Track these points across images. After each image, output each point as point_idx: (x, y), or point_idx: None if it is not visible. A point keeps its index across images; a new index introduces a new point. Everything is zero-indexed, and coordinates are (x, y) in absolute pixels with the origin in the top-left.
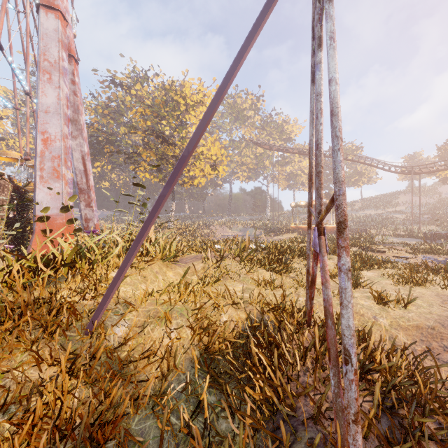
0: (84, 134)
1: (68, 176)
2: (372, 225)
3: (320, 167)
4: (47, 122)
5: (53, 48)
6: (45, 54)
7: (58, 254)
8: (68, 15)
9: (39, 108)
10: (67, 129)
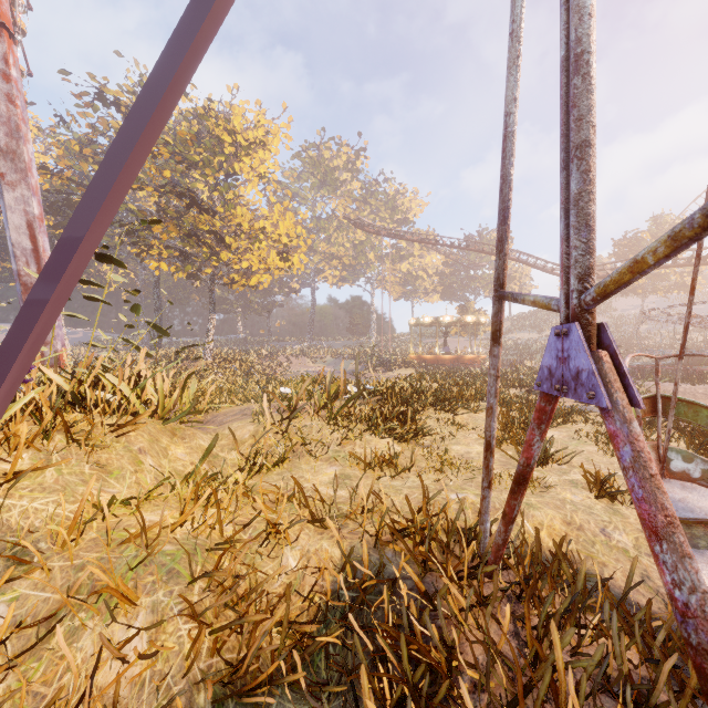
0: (32, 179)
1: None
2: (528, 354)
3: (587, 128)
4: None
5: None
6: None
7: None
8: None
9: None
10: None
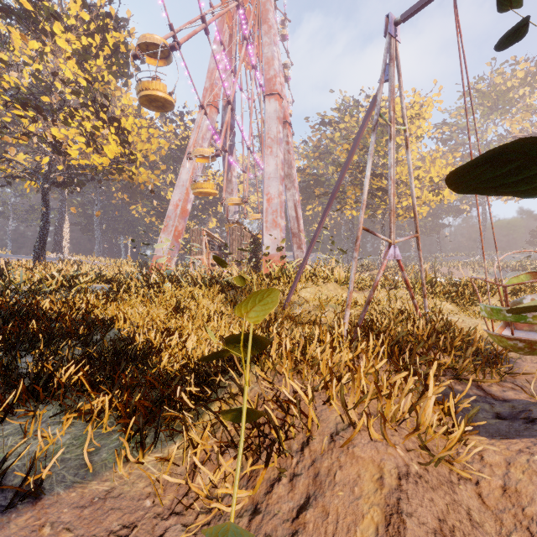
0: (295, 184)
1: (282, 224)
2: None
3: (389, 210)
4: (269, 185)
5: (273, 126)
6: (268, 133)
7: (272, 272)
8: (283, 89)
9: (265, 177)
10: (282, 187)
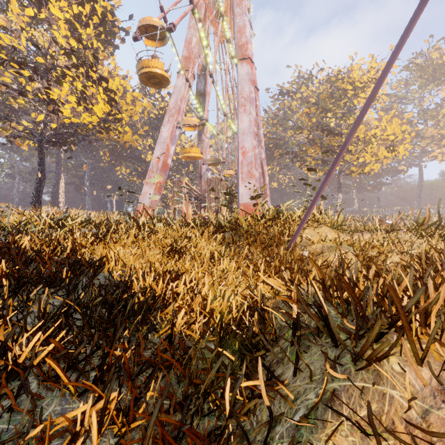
0: (262, 143)
1: (256, 175)
2: None
3: None
4: (244, 140)
5: (246, 87)
6: (241, 93)
7: (265, 214)
8: (252, 57)
9: (239, 132)
10: (255, 142)
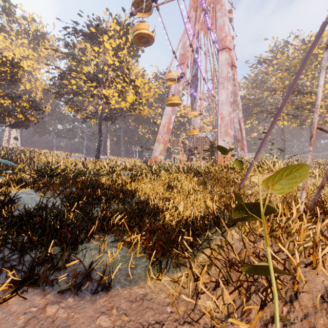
0: (239, 106)
1: (231, 133)
2: None
3: None
4: (222, 108)
5: (224, 69)
6: (221, 74)
7: (228, 165)
8: (231, 44)
9: (219, 103)
10: (231, 109)
